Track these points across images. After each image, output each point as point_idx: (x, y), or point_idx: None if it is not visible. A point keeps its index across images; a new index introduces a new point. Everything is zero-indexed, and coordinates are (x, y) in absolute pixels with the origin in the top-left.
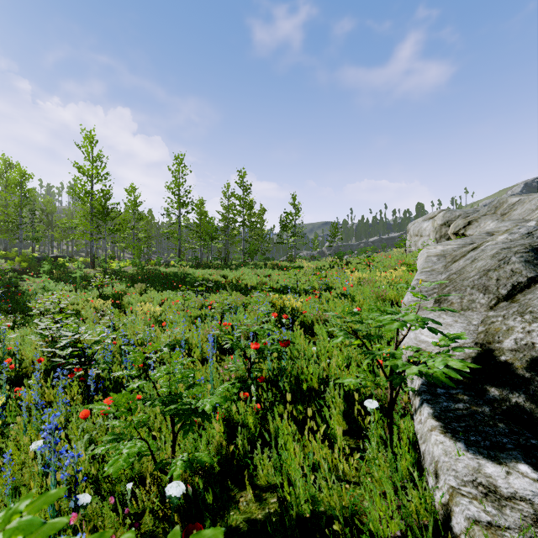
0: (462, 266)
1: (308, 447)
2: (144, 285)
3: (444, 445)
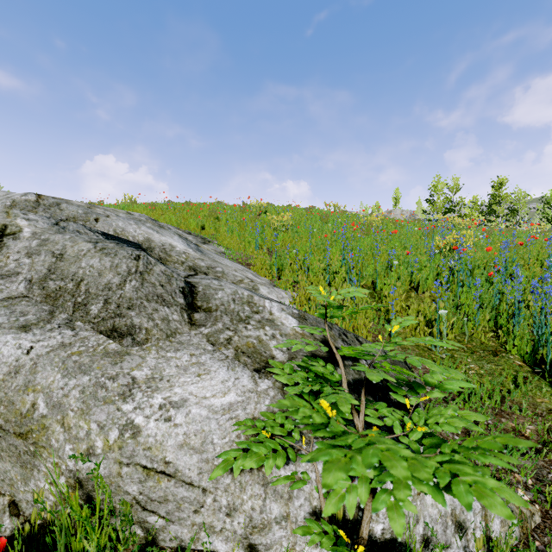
0: (48, 266)
1: None
2: None
3: None
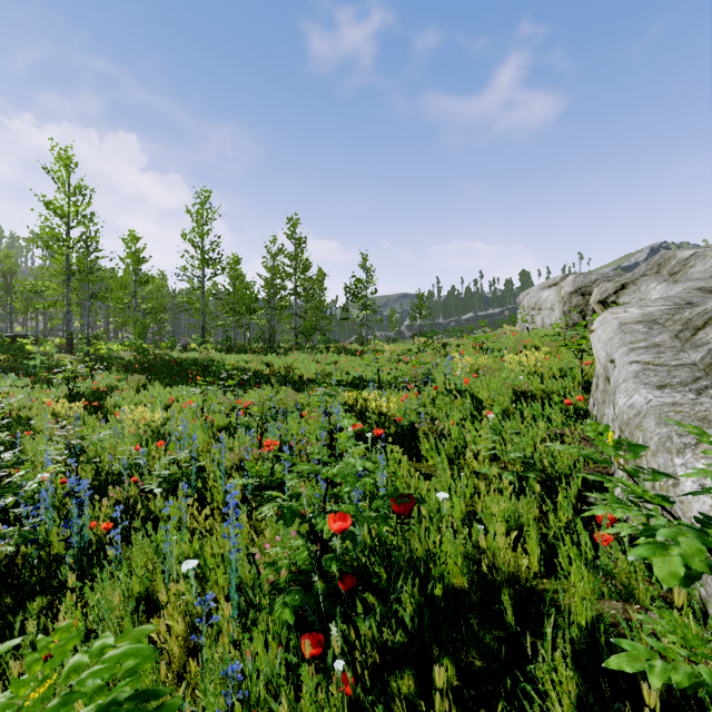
0: None
1: None
2: (143, 377)
3: None
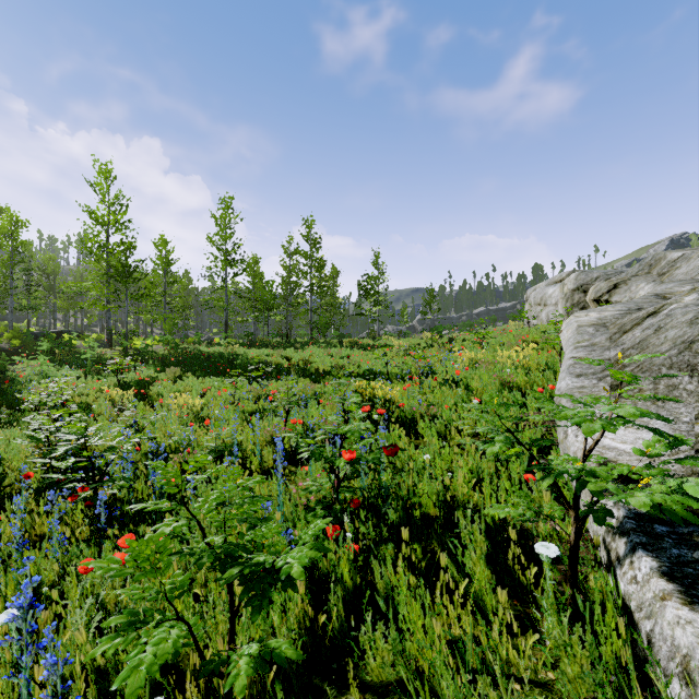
0: (642, 338)
1: (442, 616)
2: (178, 369)
3: (695, 628)
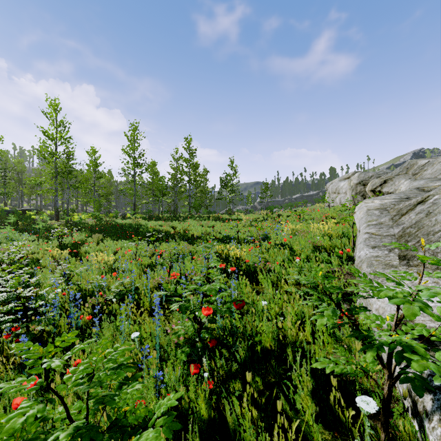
0: (417, 220)
1: None
2: (101, 235)
3: None
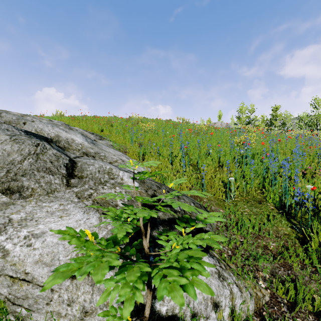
0: None
1: None
2: None
3: None
